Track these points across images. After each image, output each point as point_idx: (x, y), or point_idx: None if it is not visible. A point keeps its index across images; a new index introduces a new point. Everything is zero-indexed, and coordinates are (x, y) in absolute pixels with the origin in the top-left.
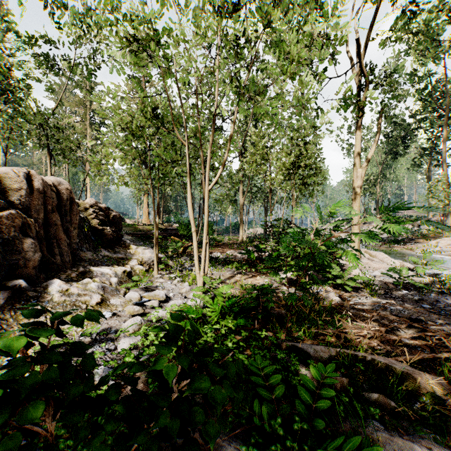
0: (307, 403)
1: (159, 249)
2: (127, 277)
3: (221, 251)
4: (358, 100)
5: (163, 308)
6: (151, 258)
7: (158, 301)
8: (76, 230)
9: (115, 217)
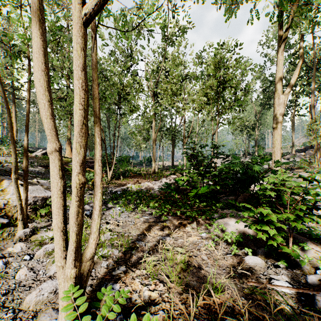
0: None
1: None
2: None
3: (135, 182)
4: (282, 21)
5: None
6: None
7: None
8: None
9: None
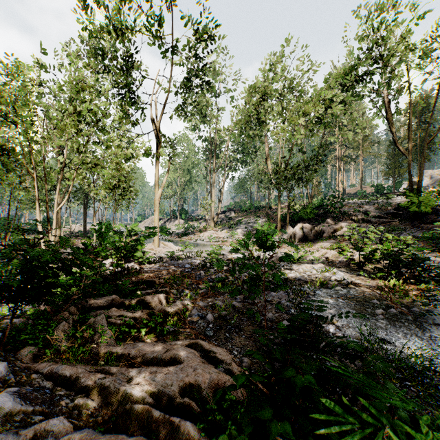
0: (120, 290)
1: None
2: None
3: None
4: (157, 149)
5: None
6: None
7: None
8: None
9: None
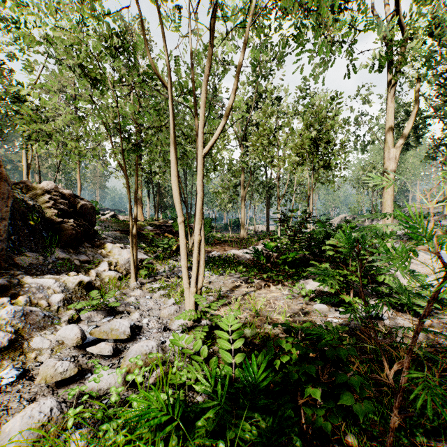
0: None
1: (146, 248)
2: (85, 291)
3: (221, 250)
4: (392, 62)
5: (121, 355)
6: (129, 261)
7: (118, 339)
8: (6, 222)
9: (85, 207)
